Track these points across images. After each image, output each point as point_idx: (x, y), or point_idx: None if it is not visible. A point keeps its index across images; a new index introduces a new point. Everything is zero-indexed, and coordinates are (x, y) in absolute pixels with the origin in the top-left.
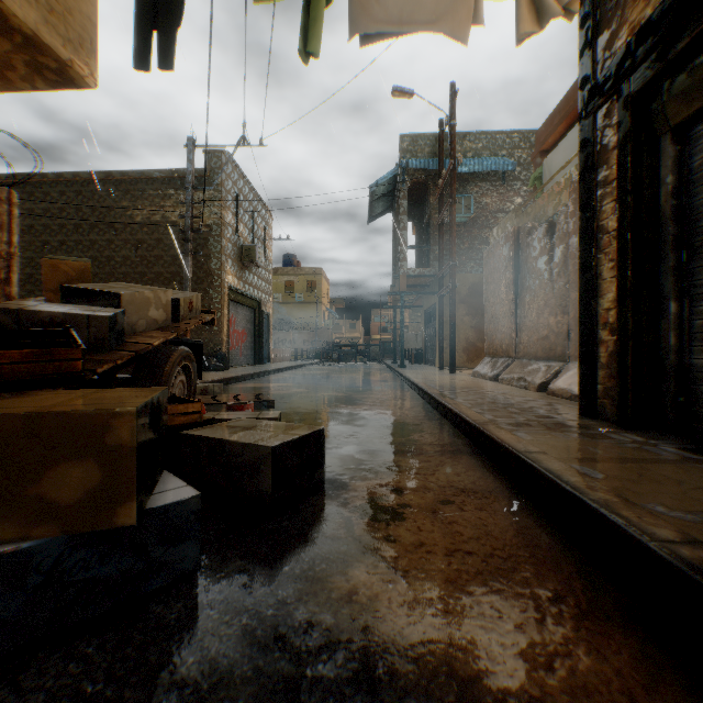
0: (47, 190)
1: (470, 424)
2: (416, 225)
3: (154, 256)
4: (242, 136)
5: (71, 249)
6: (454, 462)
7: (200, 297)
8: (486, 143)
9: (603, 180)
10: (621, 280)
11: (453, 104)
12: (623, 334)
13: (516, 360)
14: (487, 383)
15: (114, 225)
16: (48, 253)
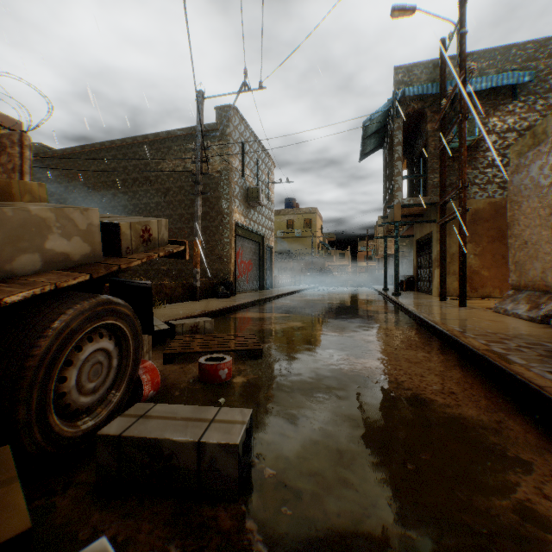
0: (104, 155)
1: None
2: (407, 159)
3: (177, 201)
4: (243, 83)
5: (120, 200)
6: None
7: (165, 223)
8: (491, 60)
9: None
10: None
11: (462, 11)
12: None
13: None
14: (533, 328)
15: (149, 178)
16: (105, 203)
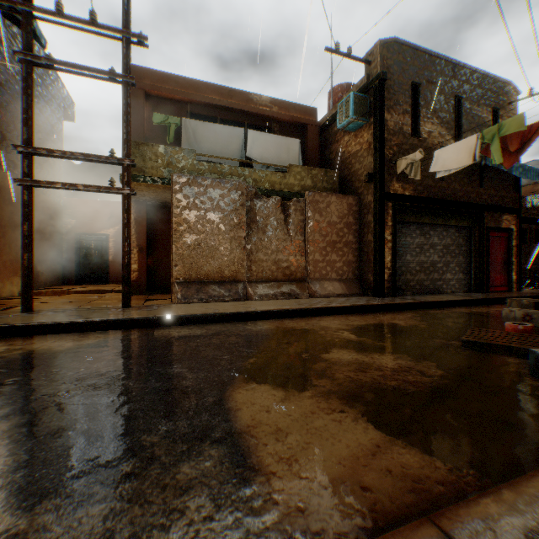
0: None
1: (423, 303)
2: None
3: None
4: None
5: None
6: (452, 309)
7: None
8: None
9: (386, 223)
10: (394, 256)
11: None
12: (395, 271)
13: (250, 283)
14: (266, 301)
15: None
16: None
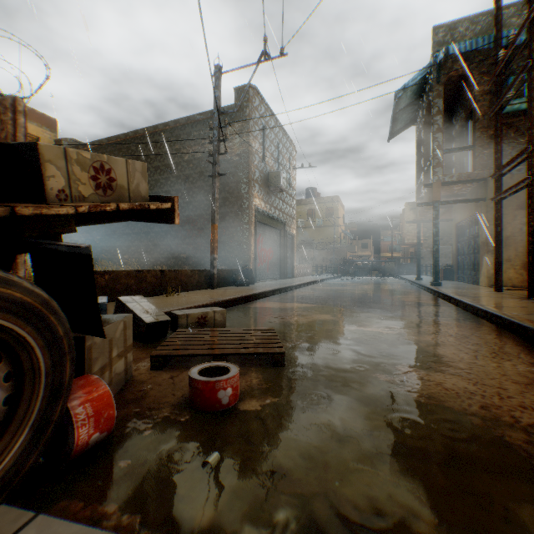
0: (128, 146)
1: None
2: (444, 134)
3: (197, 187)
4: (263, 52)
5: None
6: None
7: (142, 168)
8: None
9: None
10: None
11: None
12: None
13: None
14: None
15: (169, 165)
16: None
